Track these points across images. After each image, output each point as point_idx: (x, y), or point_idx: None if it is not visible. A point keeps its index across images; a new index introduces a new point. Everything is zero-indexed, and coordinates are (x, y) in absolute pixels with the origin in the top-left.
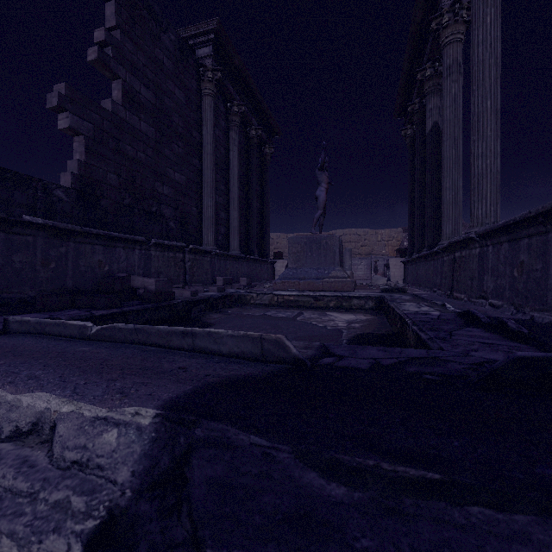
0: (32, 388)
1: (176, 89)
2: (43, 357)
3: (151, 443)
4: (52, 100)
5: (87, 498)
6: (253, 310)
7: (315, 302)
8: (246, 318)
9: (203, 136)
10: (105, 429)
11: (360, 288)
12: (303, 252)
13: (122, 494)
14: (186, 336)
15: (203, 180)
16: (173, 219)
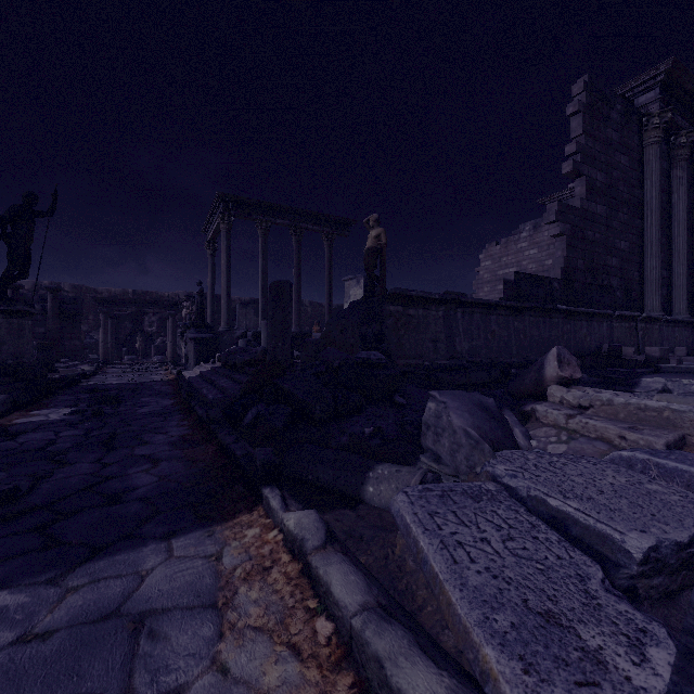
0: None
1: (621, 157)
2: None
3: None
4: (549, 217)
5: None
6: None
7: None
8: None
9: (644, 192)
10: None
11: None
12: None
13: None
14: None
15: (644, 240)
16: (619, 289)
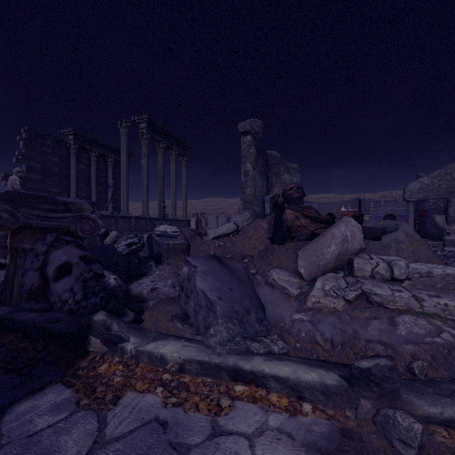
0: None
1: (54, 158)
2: None
3: None
4: None
5: None
6: None
7: None
8: None
9: (71, 171)
10: None
11: None
12: None
13: None
14: None
15: (71, 188)
16: None
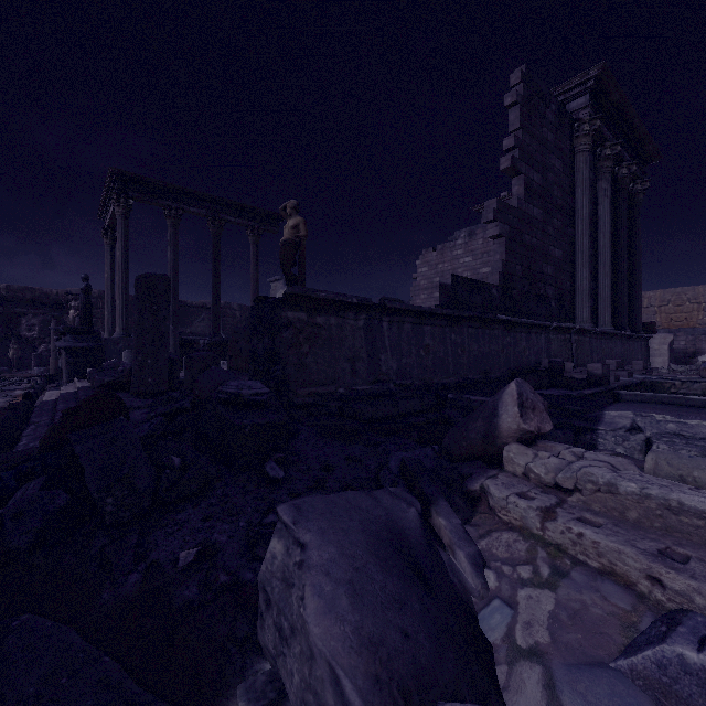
0: None
1: (555, 160)
2: None
3: None
4: (487, 216)
5: None
6: None
7: None
8: None
9: (575, 200)
10: None
11: None
12: None
13: None
14: None
15: (575, 250)
16: (553, 298)
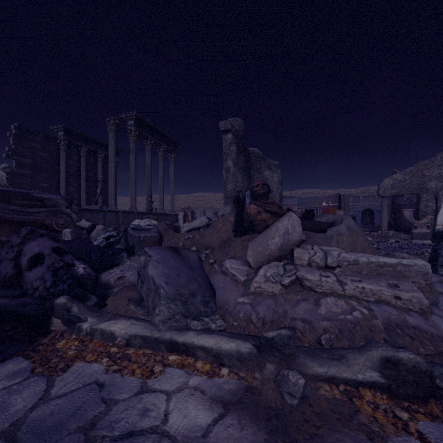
0: None
1: (44, 153)
2: None
3: None
4: None
5: None
6: None
7: None
8: None
9: (60, 166)
10: None
11: None
12: None
13: None
14: None
15: (60, 183)
16: None
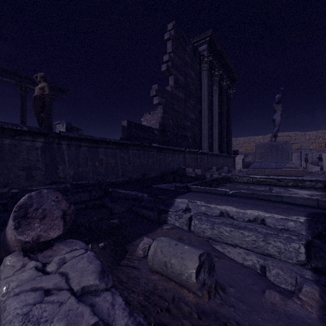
0: (248, 209)
1: (191, 72)
2: (228, 200)
3: (307, 226)
4: (153, 92)
5: (295, 237)
6: (239, 185)
7: (277, 182)
8: (241, 189)
9: (202, 92)
10: (287, 221)
11: (305, 174)
12: (265, 152)
13: (307, 237)
14: (278, 197)
15: (202, 115)
16: (190, 137)
